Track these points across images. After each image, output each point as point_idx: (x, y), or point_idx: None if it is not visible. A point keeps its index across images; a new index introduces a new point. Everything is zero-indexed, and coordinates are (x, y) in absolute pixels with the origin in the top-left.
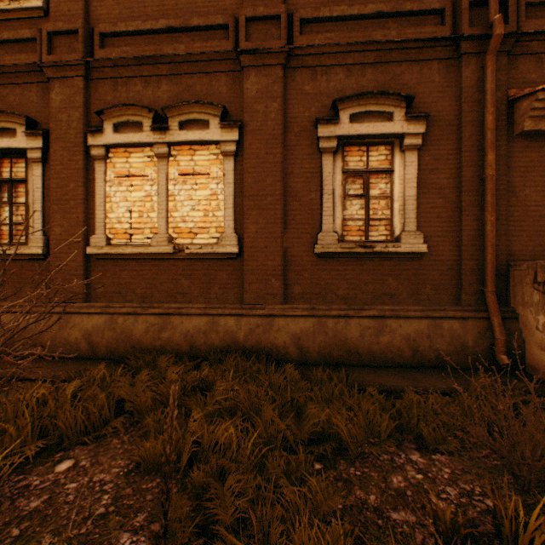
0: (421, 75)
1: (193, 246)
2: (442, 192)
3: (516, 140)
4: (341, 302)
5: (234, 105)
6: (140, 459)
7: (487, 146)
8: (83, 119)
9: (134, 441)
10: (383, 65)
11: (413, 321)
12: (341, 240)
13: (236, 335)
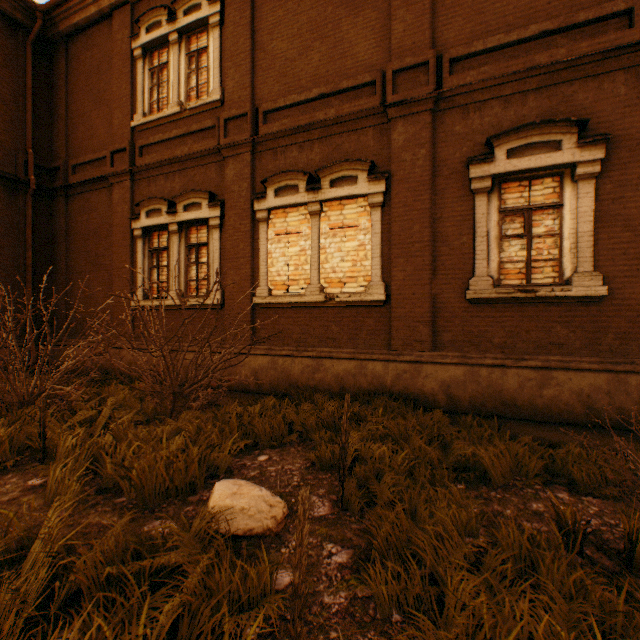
0: (599, 91)
1: (342, 295)
2: (630, 225)
3: None
4: (496, 351)
5: (381, 157)
6: (315, 459)
7: None
8: (250, 188)
9: (306, 451)
10: (549, 89)
11: (587, 374)
12: (497, 285)
13: (383, 379)
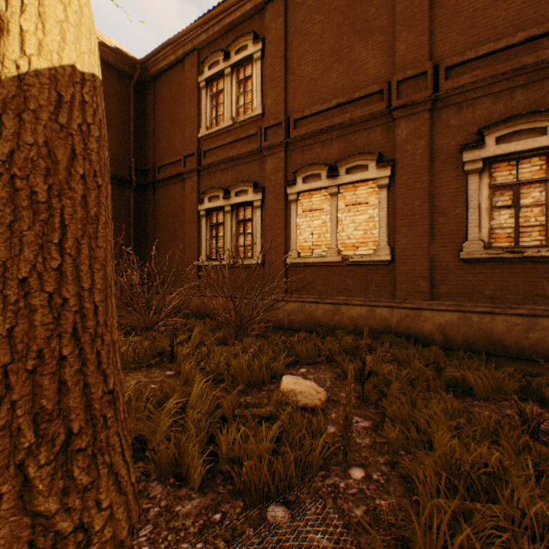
0: None
1: (356, 256)
2: None
3: None
4: (487, 301)
5: (387, 148)
6: (341, 372)
7: None
8: (284, 177)
9: (332, 368)
10: (535, 84)
11: None
12: (488, 247)
13: (389, 321)
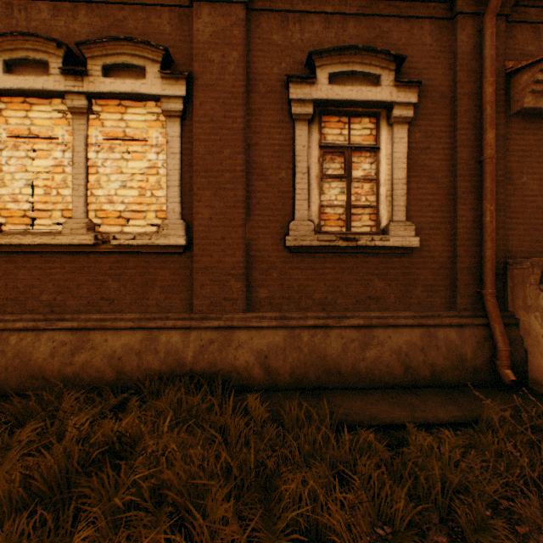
0: (411, 35)
1: (123, 236)
2: (434, 176)
3: (513, 119)
4: (317, 308)
5: (181, 51)
6: None
7: (486, 123)
8: None
9: None
10: (368, 19)
11: (404, 330)
12: (318, 231)
13: (182, 354)
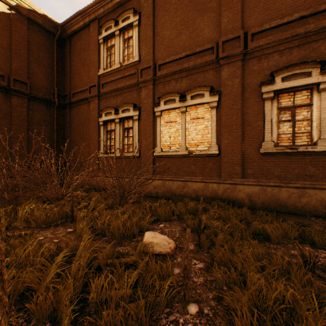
0: None
1: (197, 151)
2: None
3: None
4: (276, 179)
5: (216, 83)
6: (186, 226)
7: None
8: (152, 101)
9: (181, 223)
10: (304, 45)
11: (325, 191)
12: (276, 145)
13: (217, 192)
